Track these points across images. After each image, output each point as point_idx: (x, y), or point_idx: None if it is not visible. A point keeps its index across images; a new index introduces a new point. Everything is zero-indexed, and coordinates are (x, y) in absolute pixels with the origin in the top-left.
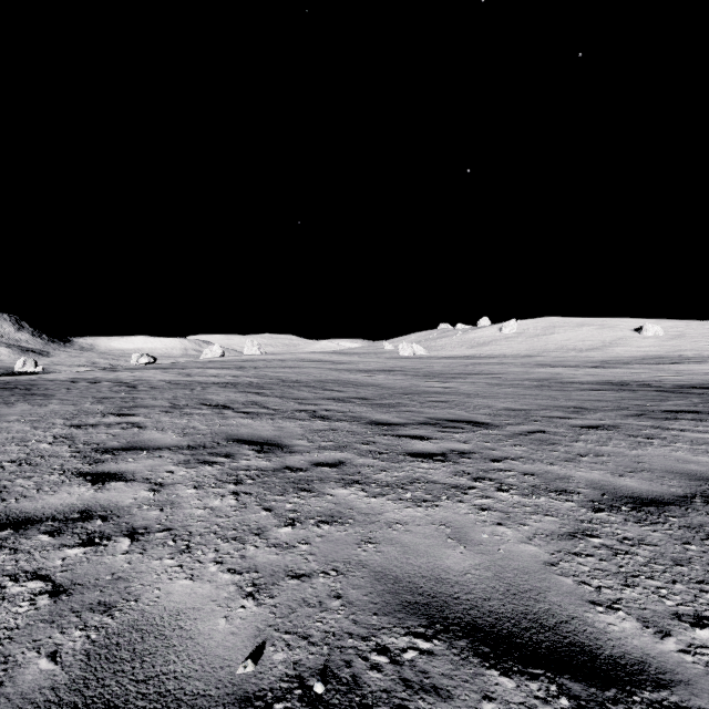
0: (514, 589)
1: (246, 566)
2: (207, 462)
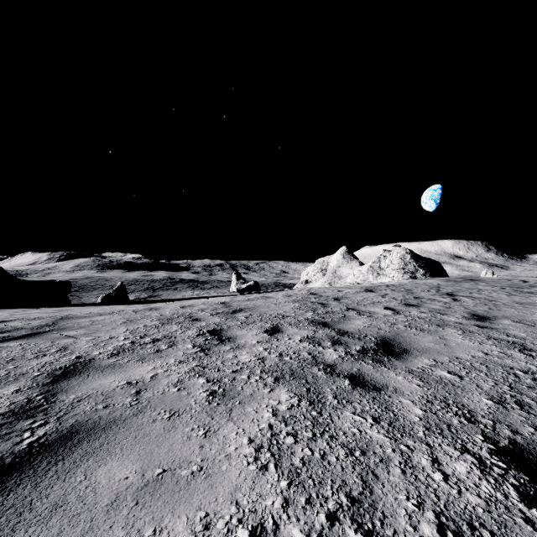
0: (531, 302)
1: (491, 296)
2: (509, 293)
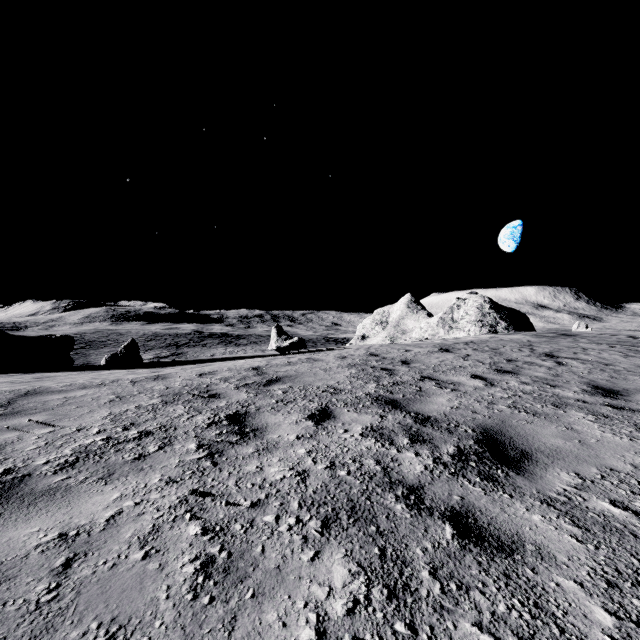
0: None
1: (603, 358)
2: (623, 353)
